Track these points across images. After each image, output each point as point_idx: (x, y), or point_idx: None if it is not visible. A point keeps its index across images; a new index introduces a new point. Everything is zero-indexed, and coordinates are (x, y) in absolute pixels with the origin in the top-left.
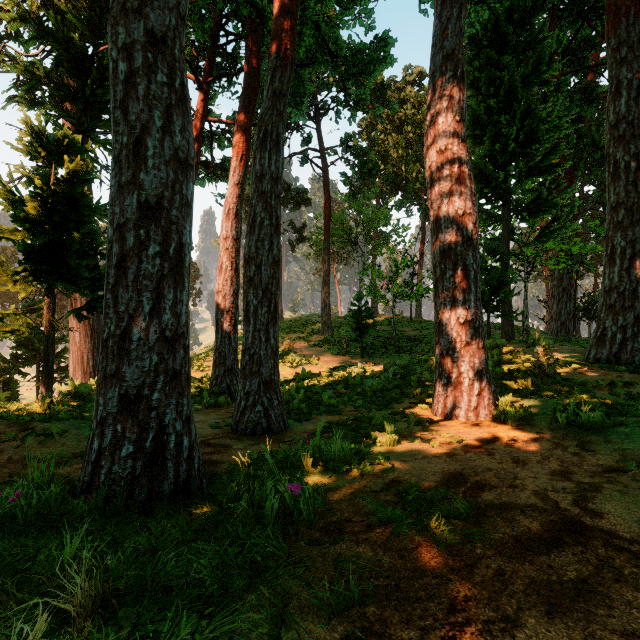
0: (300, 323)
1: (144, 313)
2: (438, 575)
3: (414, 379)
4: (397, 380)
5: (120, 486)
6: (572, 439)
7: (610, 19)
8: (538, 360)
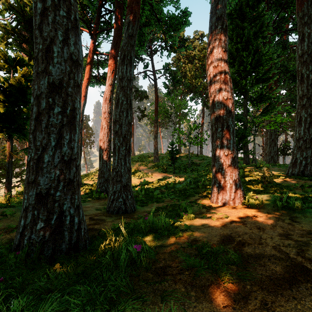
0: (143, 157)
1: (51, 146)
2: (226, 305)
3: (200, 184)
4: (191, 185)
5: (35, 247)
6: (286, 215)
7: (299, 3)
8: (264, 174)
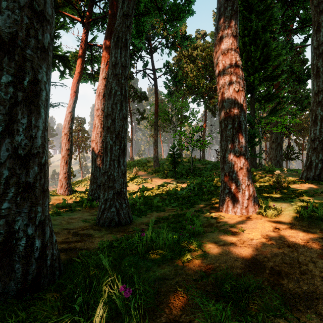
0: (142, 162)
1: None
2: None
3: (205, 190)
4: (195, 191)
5: None
6: (315, 227)
7: None
8: (277, 178)
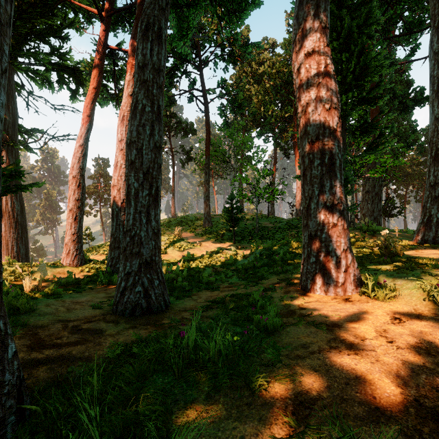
0: (188, 219)
1: None
2: None
3: (278, 258)
4: (263, 259)
5: None
6: None
7: None
8: (384, 241)
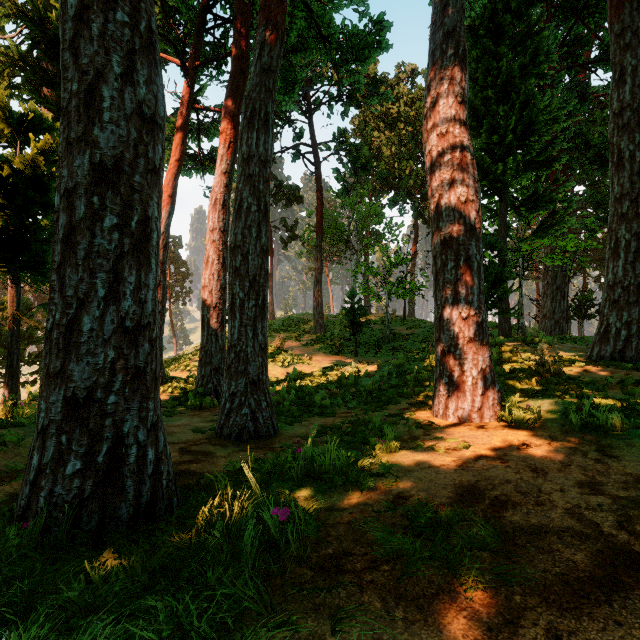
0: (292, 322)
1: (98, 298)
2: (472, 639)
3: (411, 378)
4: (392, 379)
5: (63, 512)
6: (590, 443)
7: (613, 4)
8: (542, 358)
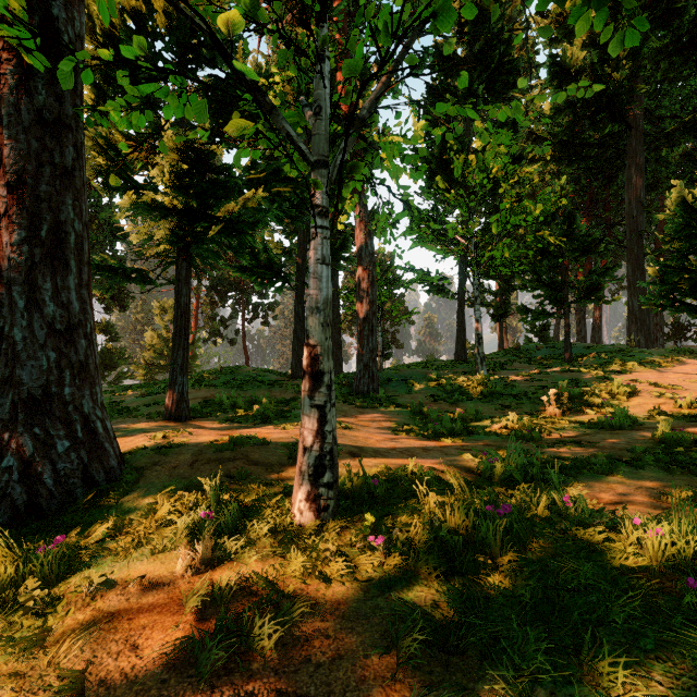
0: None
1: None
2: None
3: None
4: None
5: None
6: None
7: None
8: None
